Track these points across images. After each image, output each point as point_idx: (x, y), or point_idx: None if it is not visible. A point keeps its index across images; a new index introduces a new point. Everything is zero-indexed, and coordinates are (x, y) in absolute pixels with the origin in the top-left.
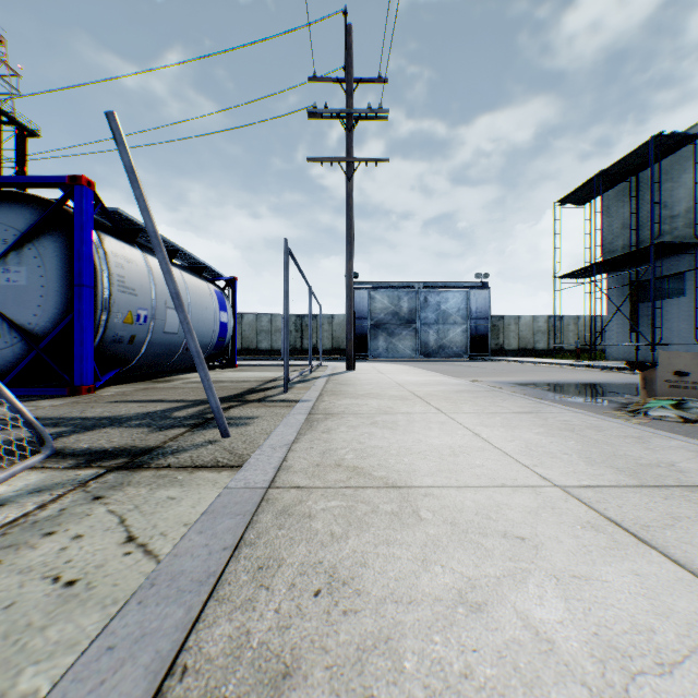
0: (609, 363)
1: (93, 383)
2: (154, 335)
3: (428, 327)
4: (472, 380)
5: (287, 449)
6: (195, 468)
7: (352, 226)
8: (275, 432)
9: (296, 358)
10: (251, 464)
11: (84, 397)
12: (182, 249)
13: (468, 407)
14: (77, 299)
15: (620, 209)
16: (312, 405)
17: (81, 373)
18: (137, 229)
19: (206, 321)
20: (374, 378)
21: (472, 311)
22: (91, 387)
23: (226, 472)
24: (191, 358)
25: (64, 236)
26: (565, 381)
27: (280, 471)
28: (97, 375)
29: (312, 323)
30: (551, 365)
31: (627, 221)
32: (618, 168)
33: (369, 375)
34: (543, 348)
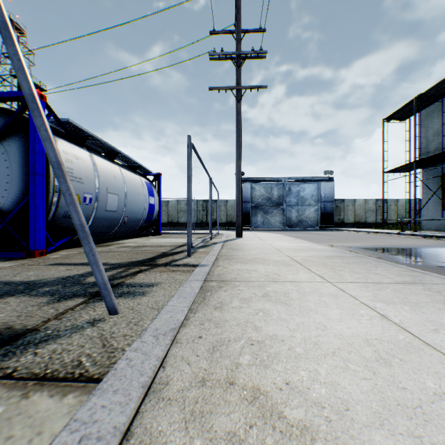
0: (427, 233)
1: (45, 248)
2: (98, 212)
3: (291, 208)
4: (330, 245)
5: (171, 340)
6: (39, 381)
7: (241, 135)
8: (166, 306)
9: (202, 228)
10: (116, 372)
11: (34, 259)
12: (120, 152)
13: (348, 274)
14: (32, 184)
15: (432, 122)
16: (208, 270)
17: (34, 241)
18: (86, 136)
19: (138, 203)
20: (257, 244)
21: (322, 196)
22: (43, 251)
23: (72, 397)
24: (128, 228)
25: (25, 137)
26: (402, 246)
27: (148, 397)
28: (50, 242)
29: (213, 205)
30: (382, 234)
31: (438, 131)
32: (433, 91)
33: (253, 241)
34: (372, 222)
